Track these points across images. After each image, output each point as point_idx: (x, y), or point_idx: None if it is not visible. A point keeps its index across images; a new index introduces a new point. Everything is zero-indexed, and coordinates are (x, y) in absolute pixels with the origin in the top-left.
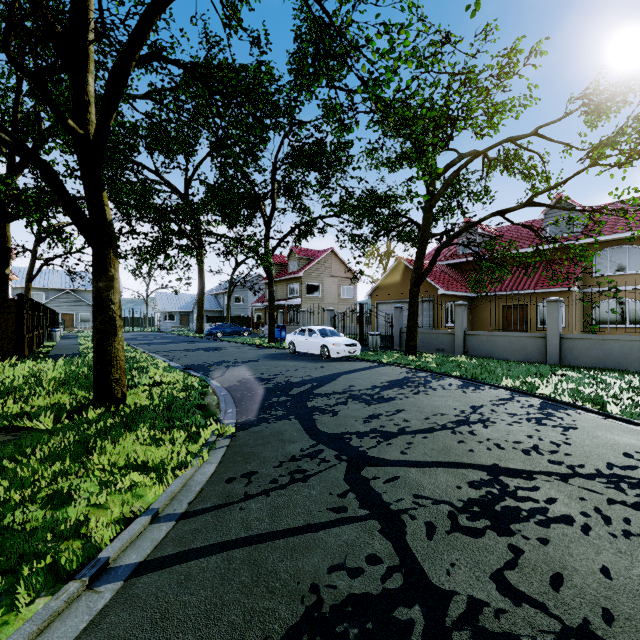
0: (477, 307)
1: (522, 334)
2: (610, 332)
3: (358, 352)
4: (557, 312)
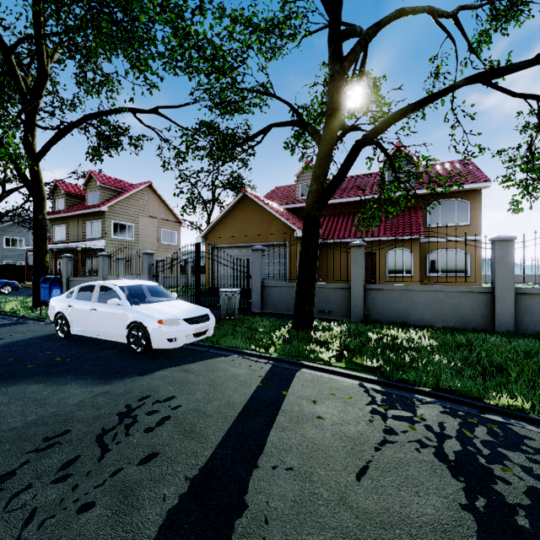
0: (324, 255)
1: (455, 288)
2: (441, 280)
3: (211, 330)
4: (512, 256)
